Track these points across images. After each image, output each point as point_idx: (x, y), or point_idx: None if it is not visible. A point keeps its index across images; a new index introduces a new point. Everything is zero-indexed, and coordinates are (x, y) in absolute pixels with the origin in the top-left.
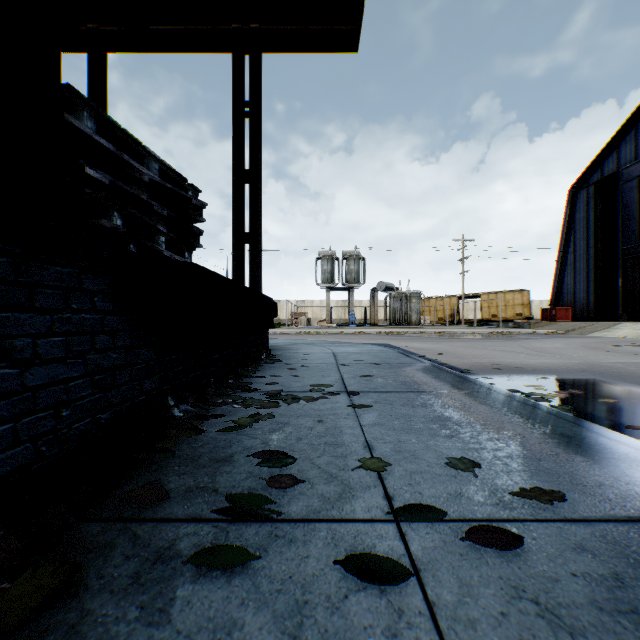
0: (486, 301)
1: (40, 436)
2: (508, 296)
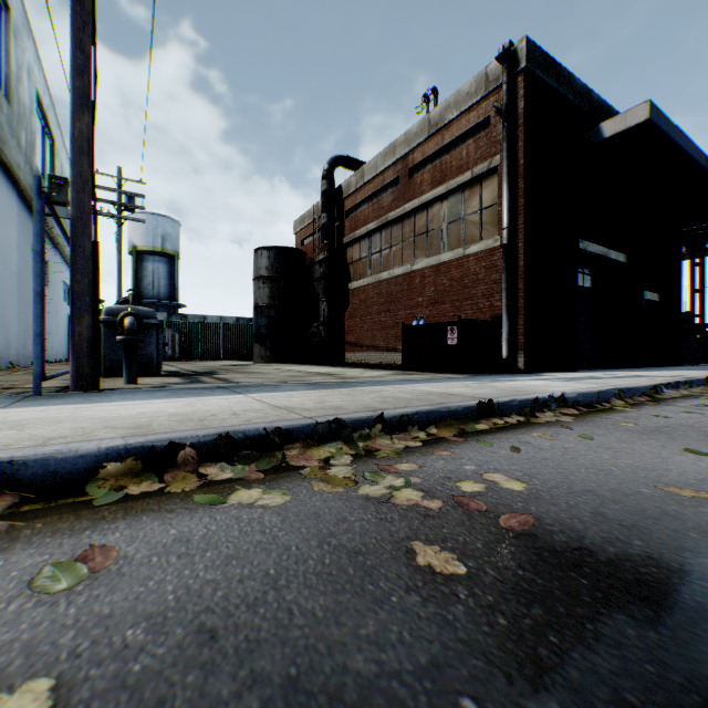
0: None
1: (705, 358)
2: None
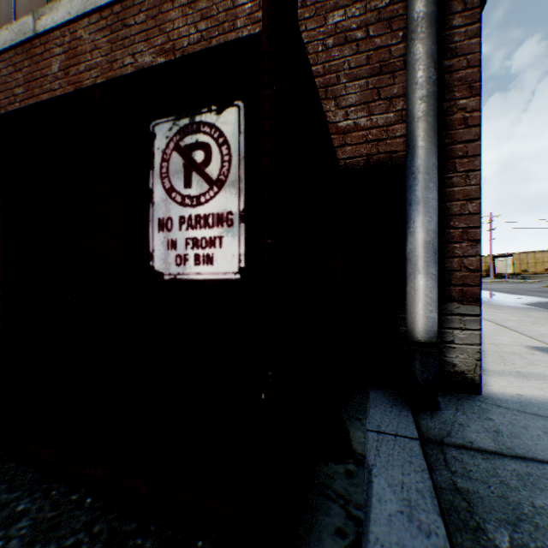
0: (516, 259)
1: None
2: (537, 255)
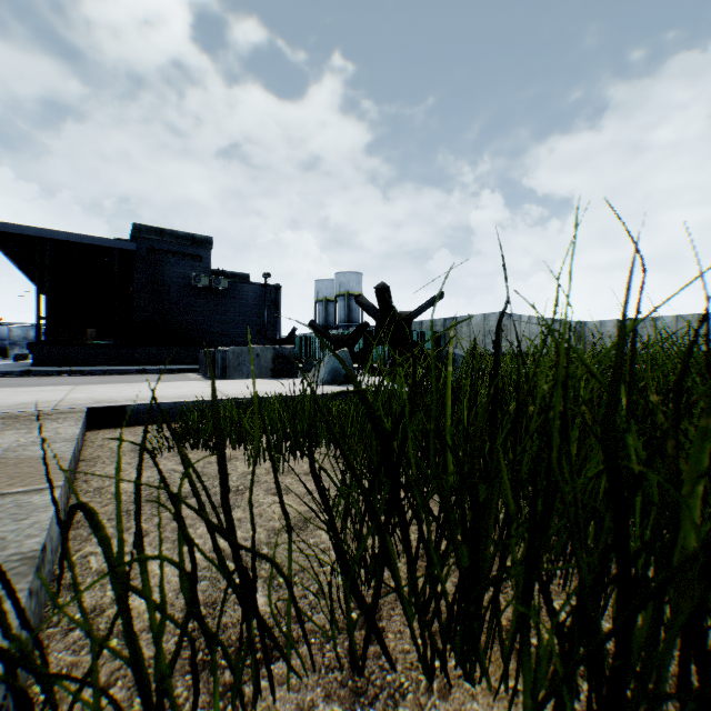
0: None
1: None
2: None
